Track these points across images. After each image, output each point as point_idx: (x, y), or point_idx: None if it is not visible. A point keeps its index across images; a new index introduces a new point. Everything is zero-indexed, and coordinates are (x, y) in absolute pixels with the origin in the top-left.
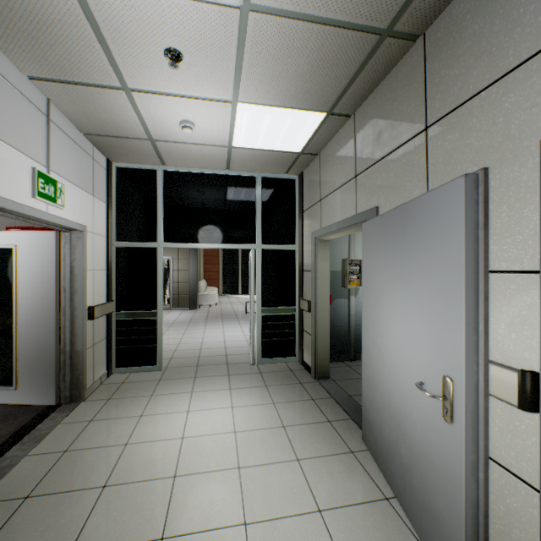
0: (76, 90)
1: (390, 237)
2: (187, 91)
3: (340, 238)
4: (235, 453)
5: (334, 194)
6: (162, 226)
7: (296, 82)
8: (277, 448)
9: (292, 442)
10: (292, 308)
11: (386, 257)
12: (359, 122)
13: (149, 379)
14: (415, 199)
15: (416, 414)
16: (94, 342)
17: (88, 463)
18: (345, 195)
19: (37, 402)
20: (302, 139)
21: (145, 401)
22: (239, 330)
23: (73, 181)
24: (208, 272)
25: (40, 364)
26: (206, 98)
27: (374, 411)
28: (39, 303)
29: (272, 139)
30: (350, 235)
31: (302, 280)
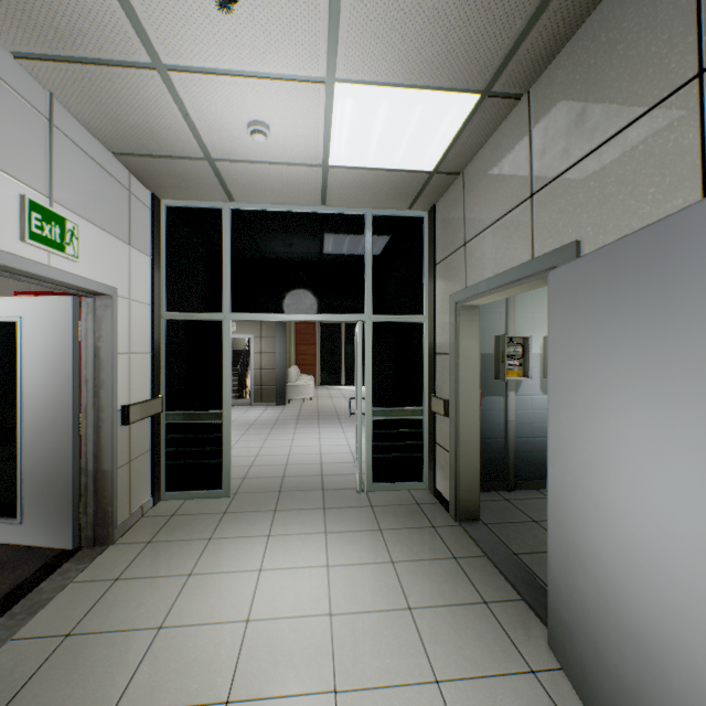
0: (86, 73)
1: (622, 289)
2: (253, 65)
3: (492, 305)
4: (329, 659)
5: (489, 232)
6: (230, 289)
7: (432, 31)
8: (400, 653)
9: (424, 642)
10: (418, 409)
11: (610, 328)
12: (539, 104)
13: (209, 510)
14: (699, 204)
15: (702, 658)
16: (131, 457)
17: (95, 662)
18: (510, 230)
19: (49, 544)
20: (436, 147)
21: (200, 548)
22: (341, 437)
23: (96, 221)
24: (301, 355)
25: (53, 489)
26: (285, 77)
27: (577, 607)
28: (51, 401)
29: (390, 150)
30: (507, 299)
31: (433, 367)
